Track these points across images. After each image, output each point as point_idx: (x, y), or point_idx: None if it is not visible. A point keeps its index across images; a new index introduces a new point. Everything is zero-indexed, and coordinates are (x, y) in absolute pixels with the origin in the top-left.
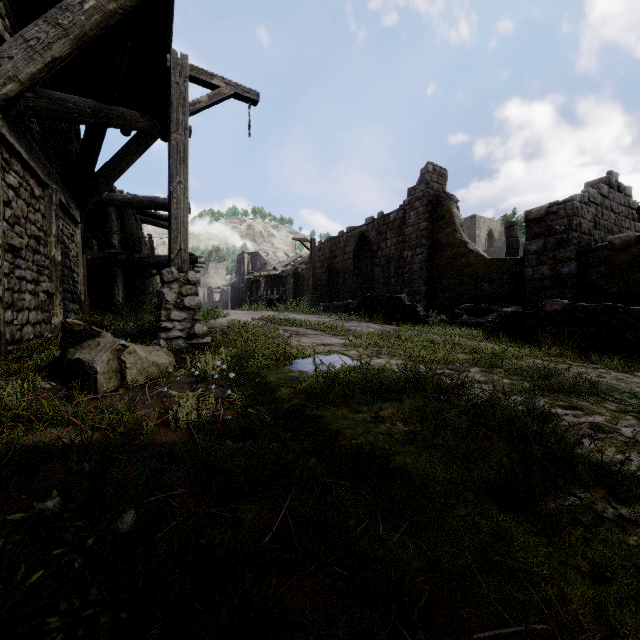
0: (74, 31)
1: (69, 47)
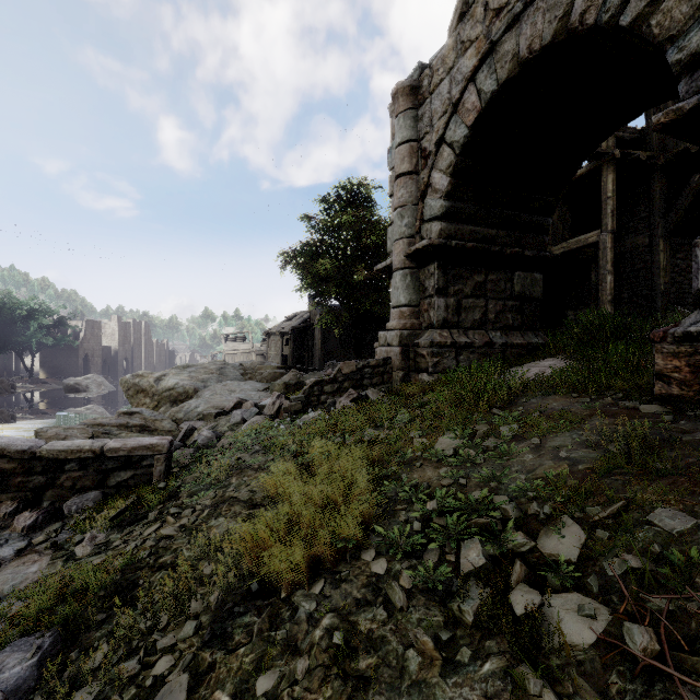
0: (691, 192)
1: (691, 199)
